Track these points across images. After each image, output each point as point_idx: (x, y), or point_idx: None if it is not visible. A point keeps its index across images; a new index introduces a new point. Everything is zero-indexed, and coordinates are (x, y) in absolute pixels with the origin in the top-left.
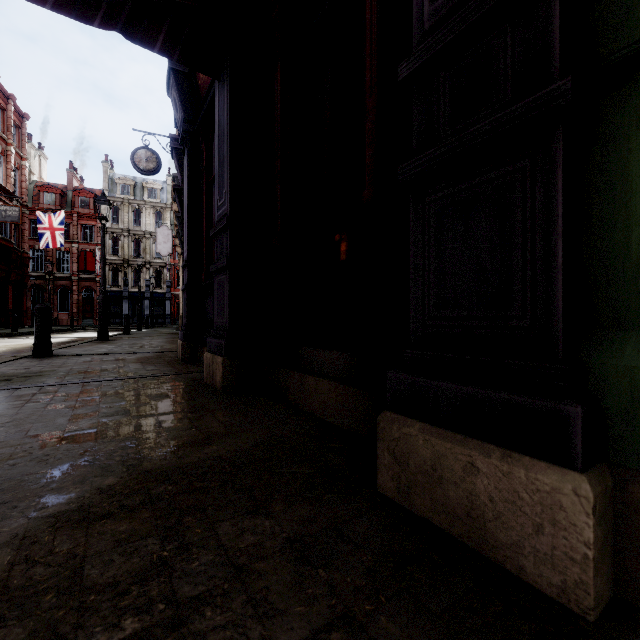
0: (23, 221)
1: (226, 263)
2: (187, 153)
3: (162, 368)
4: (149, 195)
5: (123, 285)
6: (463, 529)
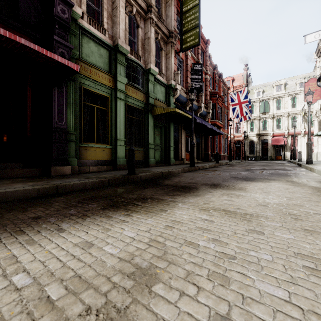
0: None
1: None
2: None
3: None
4: None
5: None
6: (63, 173)
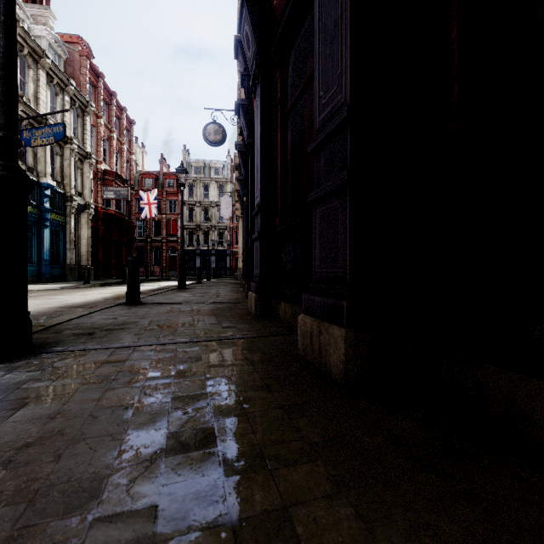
0: (131, 199)
1: (347, 178)
2: (260, 89)
3: (238, 325)
4: (214, 173)
5: (196, 245)
6: None
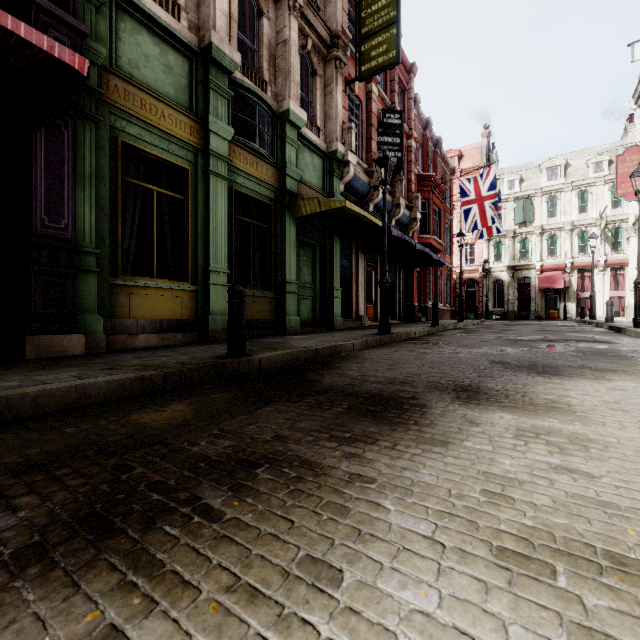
0: None
1: None
2: None
3: None
4: None
5: None
6: (60, 354)
